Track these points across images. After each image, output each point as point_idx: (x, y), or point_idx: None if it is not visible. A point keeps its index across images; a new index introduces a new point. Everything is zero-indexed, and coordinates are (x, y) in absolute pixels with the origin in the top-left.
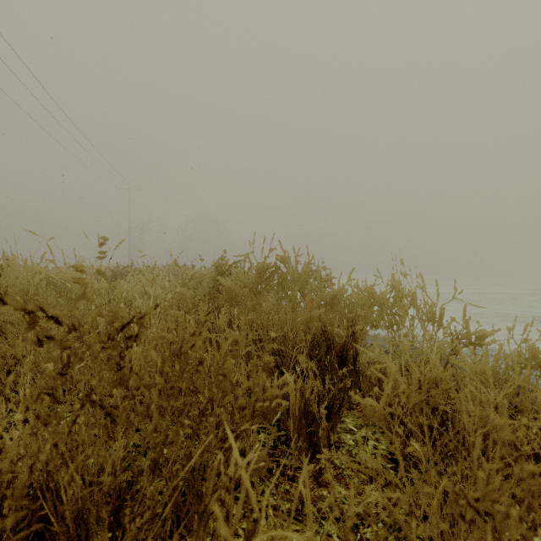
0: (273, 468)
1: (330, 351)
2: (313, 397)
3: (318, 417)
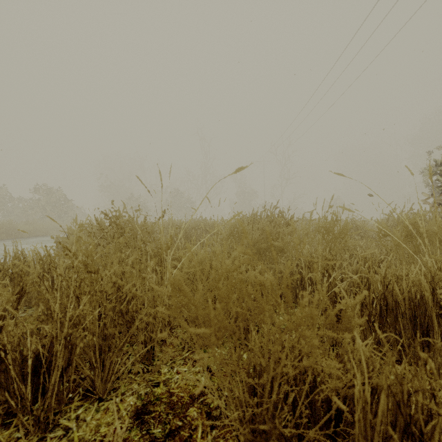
0: None
1: None
2: None
3: None
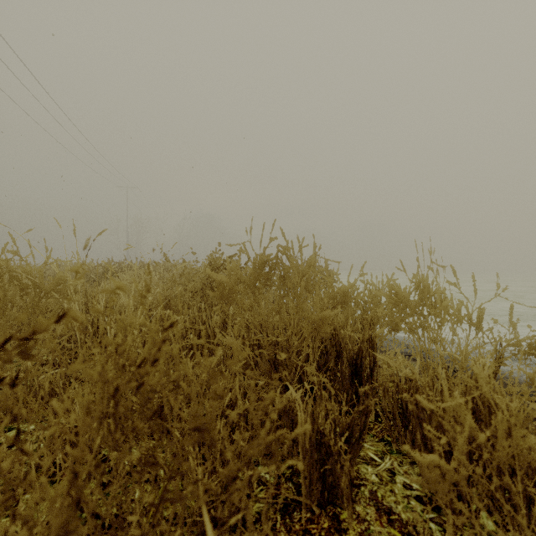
0: (276, 521)
1: (340, 358)
2: (327, 424)
3: (335, 451)
